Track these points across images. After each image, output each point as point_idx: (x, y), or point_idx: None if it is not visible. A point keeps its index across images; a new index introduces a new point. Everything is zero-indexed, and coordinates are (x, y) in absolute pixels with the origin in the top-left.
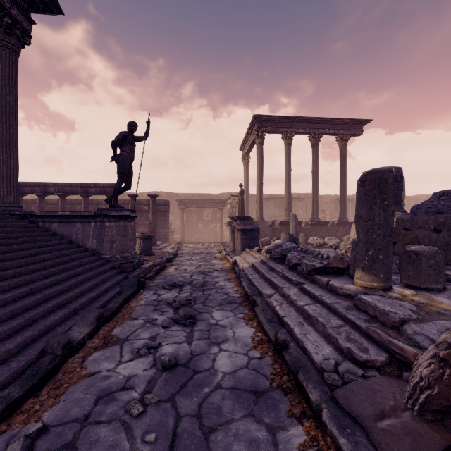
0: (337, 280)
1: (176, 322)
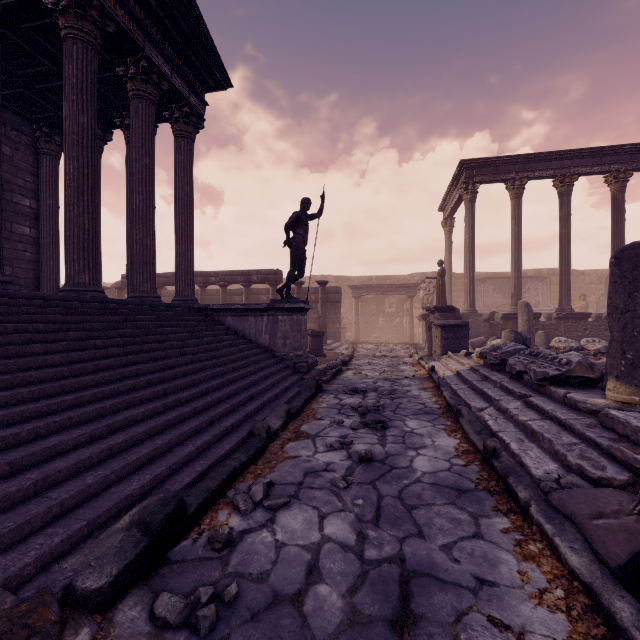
0: (580, 392)
1: (365, 425)
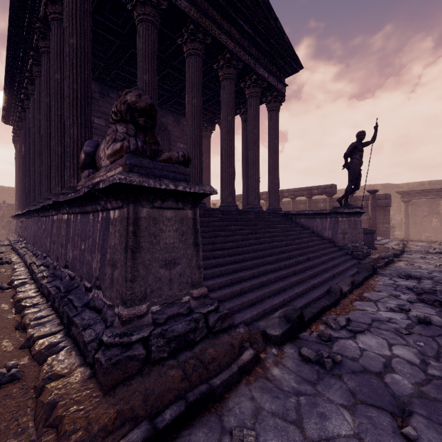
0: None
1: (422, 301)
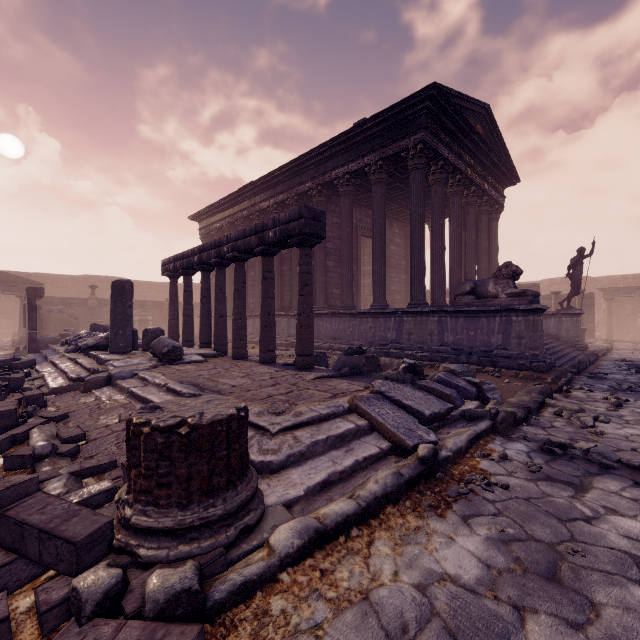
0: None
1: (636, 368)
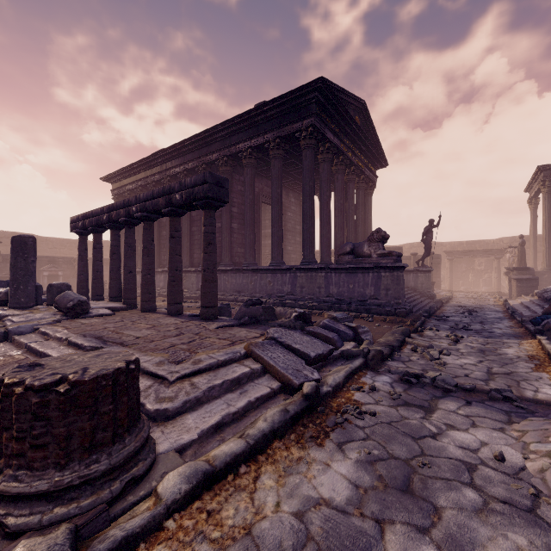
0: None
1: (468, 311)
